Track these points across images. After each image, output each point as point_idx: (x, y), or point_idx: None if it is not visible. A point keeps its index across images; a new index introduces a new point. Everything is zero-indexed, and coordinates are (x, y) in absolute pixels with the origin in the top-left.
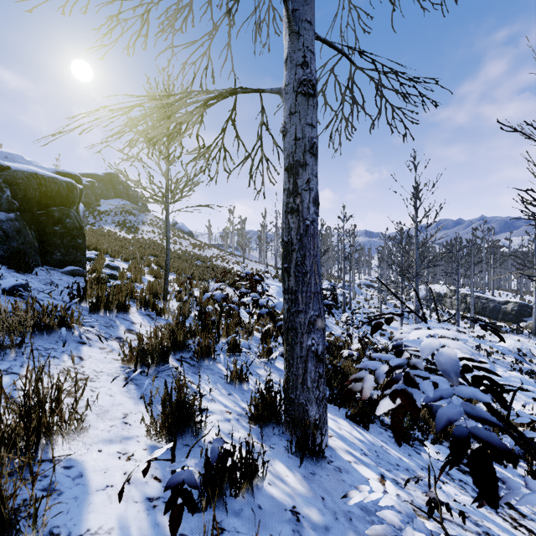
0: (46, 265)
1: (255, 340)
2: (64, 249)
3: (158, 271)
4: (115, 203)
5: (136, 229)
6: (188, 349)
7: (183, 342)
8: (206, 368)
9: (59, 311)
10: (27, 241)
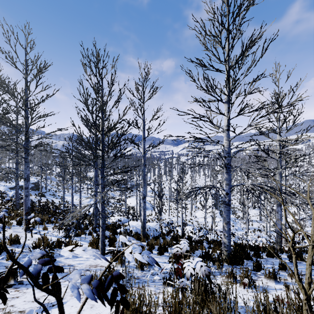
0: None
1: None
2: None
3: None
4: None
5: None
6: None
7: None
8: None
9: None
10: None
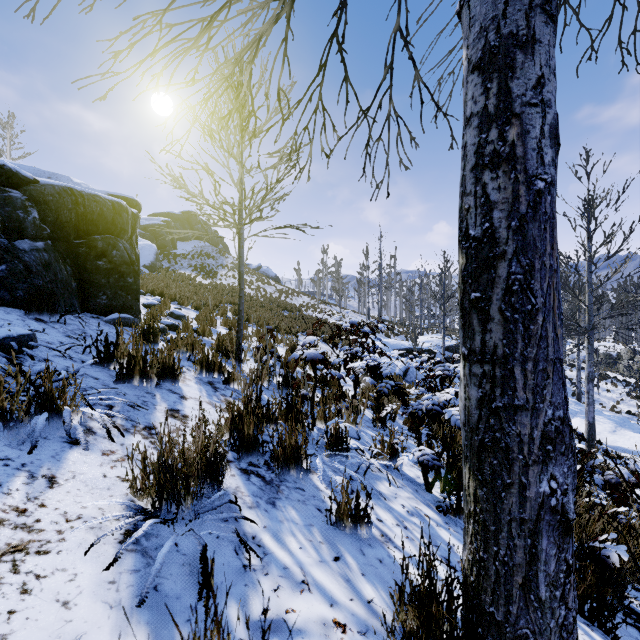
0: (88, 311)
1: (364, 421)
2: (110, 290)
3: (234, 322)
4: (192, 245)
5: (214, 274)
6: (262, 450)
7: (254, 437)
8: (292, 486)
9: (59, 379)
10: (59, 279)
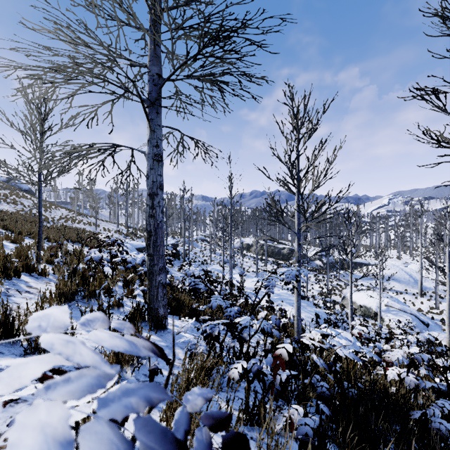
0: None
1: (118, 287)
2: None
3: (16, 237)
4: None
5: None
6: (80, 294)
7: (76, 289)
8: (94, 303)
9: None
10: None
